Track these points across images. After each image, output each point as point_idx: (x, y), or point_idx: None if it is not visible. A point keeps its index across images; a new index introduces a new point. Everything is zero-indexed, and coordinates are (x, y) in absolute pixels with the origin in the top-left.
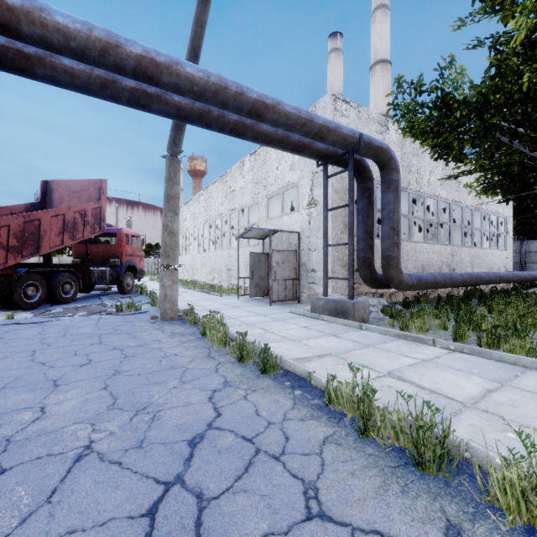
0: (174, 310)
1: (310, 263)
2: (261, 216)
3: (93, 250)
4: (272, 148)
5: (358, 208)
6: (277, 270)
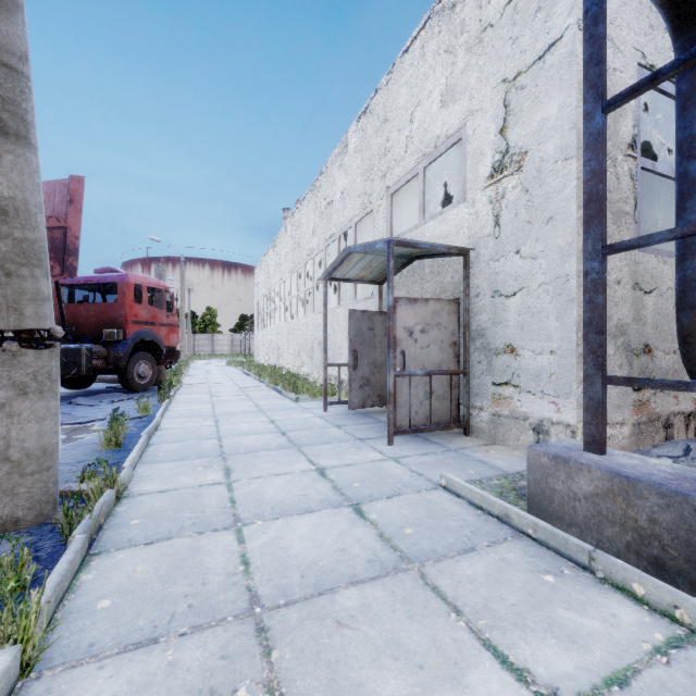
0: (20, 490)
1: (497, 331)
2: (377, 235)
3: (81, 314)
4: (399, 81)
5: (692, 132)
6: (408, 349)
